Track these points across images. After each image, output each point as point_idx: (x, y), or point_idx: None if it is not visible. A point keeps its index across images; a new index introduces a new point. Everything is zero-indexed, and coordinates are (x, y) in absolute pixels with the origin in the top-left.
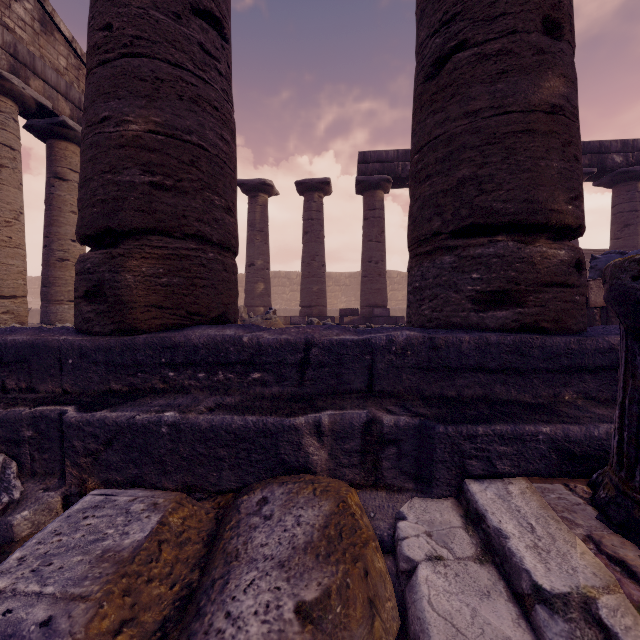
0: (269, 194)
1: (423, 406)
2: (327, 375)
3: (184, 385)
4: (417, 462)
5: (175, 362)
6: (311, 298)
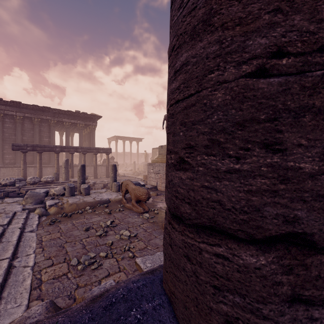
0: None
1: None
2: None
3: None
4: None
5: None
6: None
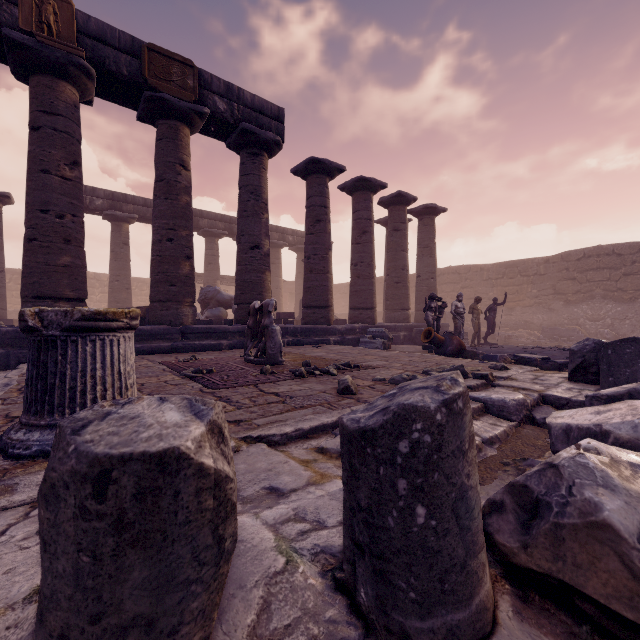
0: None
1: (12, 348)
2: None
3: None
4: (7, 362)
5: None
6: None
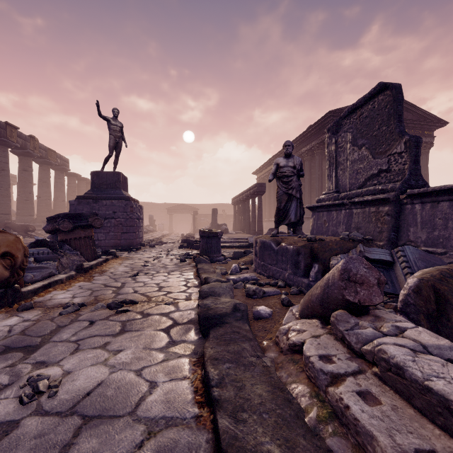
0: None
1: None
2: None
3: None
4: None
5: None
6: None
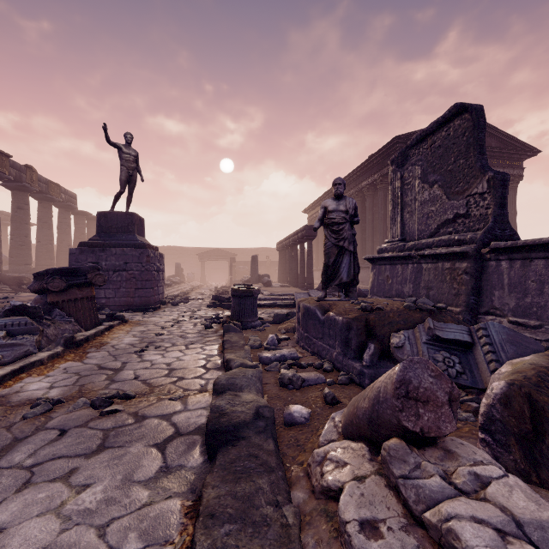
0: None
1: None
2: None
3: None
4: None
5: None
6: None
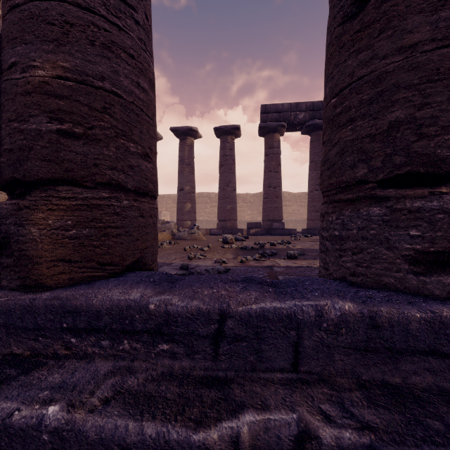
0: (194, 137)
1: (365, 403)
2: (244, 349)
3: (87, 351)
4: None
5: (77, 326)
6: (225, 214)
